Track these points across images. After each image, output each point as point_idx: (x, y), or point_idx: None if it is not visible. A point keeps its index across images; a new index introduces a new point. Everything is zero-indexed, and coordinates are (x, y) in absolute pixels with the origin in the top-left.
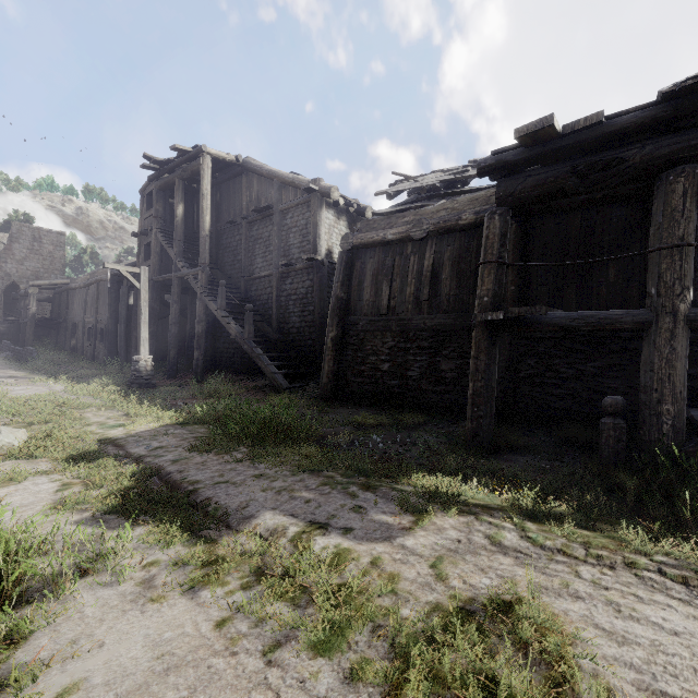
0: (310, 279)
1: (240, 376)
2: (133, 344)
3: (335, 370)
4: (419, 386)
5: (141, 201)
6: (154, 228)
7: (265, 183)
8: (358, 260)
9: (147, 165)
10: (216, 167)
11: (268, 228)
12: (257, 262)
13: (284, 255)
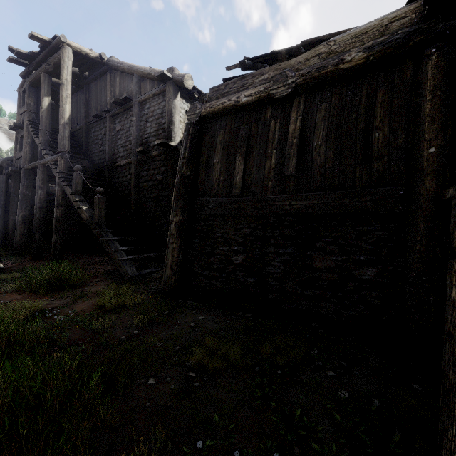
0: (165, 165)
1: (101, 258)
2: (10, 226)
3: (180, 260)
4: (282, 287)
5: (18, 98)
6: (25, 120)
7: (126, 79)
8: (206, 132)
9: (14, 58)
10: (83, 66)
11: (129, 119)
12: (119, 151)
13: (141, 144)
